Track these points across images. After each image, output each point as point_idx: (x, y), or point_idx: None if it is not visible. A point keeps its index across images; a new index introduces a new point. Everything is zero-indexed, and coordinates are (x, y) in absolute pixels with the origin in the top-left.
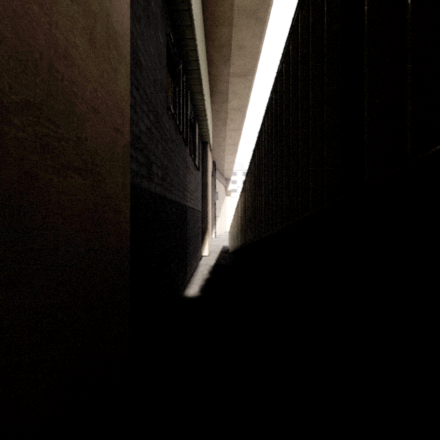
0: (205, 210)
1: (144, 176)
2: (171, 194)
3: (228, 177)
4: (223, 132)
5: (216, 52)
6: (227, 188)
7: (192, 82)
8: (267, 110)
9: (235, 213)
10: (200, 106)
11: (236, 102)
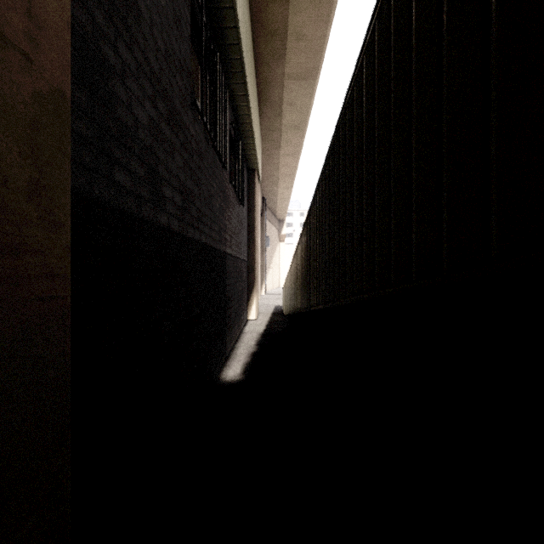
0: (252, 258)
1: (146, 199)
2: (199, 233)
3: (282, 218)
4: (276, 158)
5: (267, 43)
6: (281, 232)
7: (233, 80)
8: (360, 67)
9: (292, 262)
10: (244, 117)
11: (292, 117)
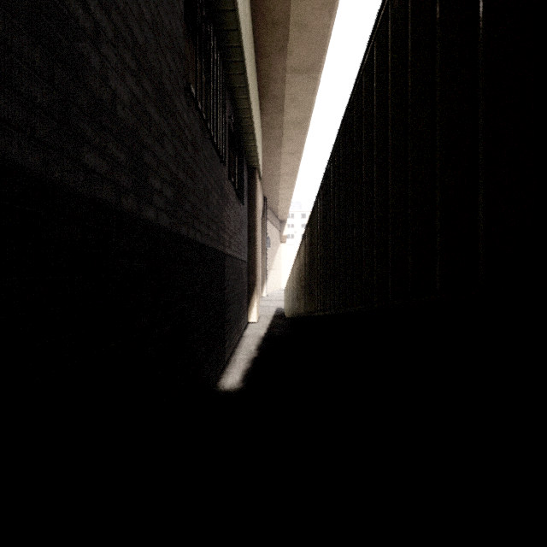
0: (253, 259)
1: (127, 189)
2: (194, 231)
3: (283, 219)
4: (277, 156)
5: (268, 34)
6: (282, 233)
7: (232, 70)
8: (383, 17)
9: (295, 263)
10: (244, 111)
11: (294, 113)
